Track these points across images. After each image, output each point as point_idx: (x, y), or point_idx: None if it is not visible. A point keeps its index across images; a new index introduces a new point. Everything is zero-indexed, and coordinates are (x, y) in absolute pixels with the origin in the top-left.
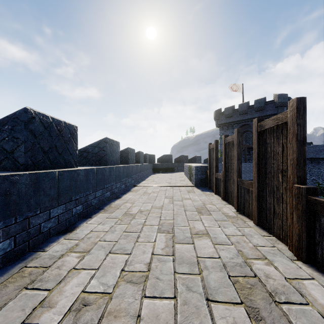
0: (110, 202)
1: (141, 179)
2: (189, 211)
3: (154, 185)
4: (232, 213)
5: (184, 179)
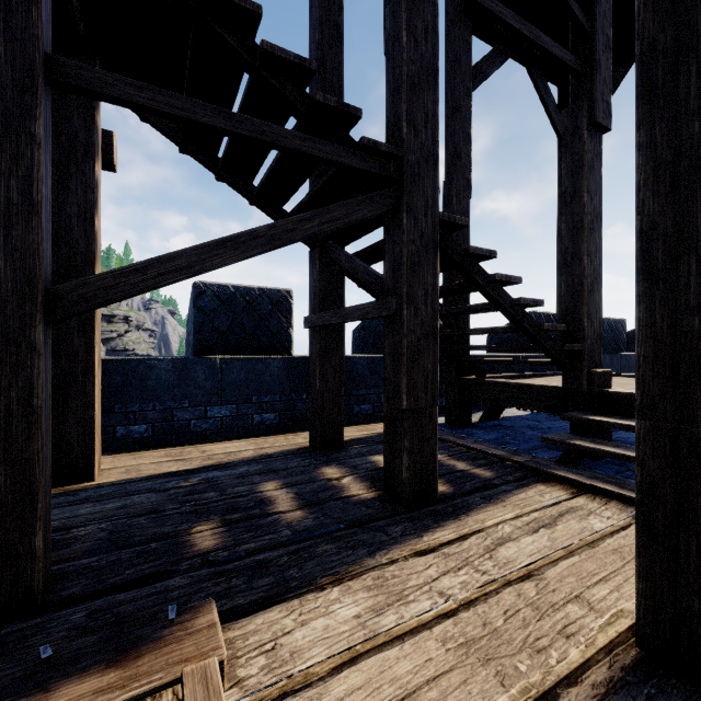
0: None
1: None
2: None
3: None
4: None
5: None
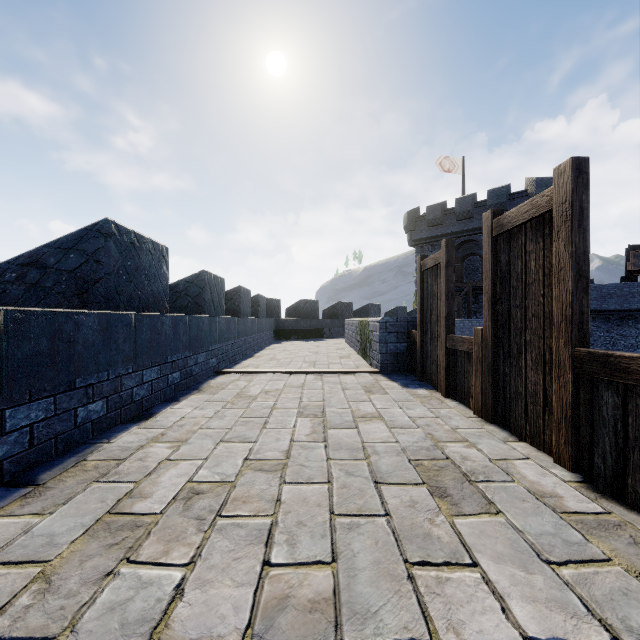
0: (96, 440)
1: (242, 356)
2: (391, 484)
3: (272, 370)
4: (563, 488)
5: (348, 355)
